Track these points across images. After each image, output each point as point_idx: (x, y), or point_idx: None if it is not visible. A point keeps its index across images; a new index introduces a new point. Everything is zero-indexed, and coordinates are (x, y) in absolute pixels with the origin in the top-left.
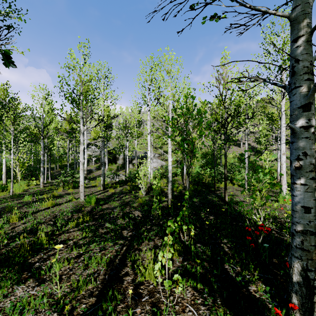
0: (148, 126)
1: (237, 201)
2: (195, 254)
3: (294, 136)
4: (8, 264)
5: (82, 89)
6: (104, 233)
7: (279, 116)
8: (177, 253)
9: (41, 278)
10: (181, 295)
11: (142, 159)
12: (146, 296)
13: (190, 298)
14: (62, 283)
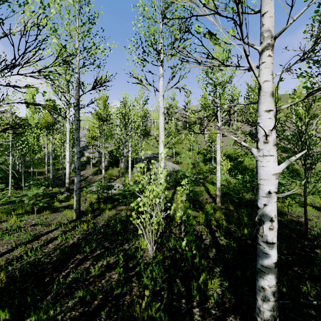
0: (161, 97)
1: None
2: None
3: None
4: None
5: None
6: None
7: None
8: None
9: None
10: None
11: (149, 161)
12: None
13: None
14: None
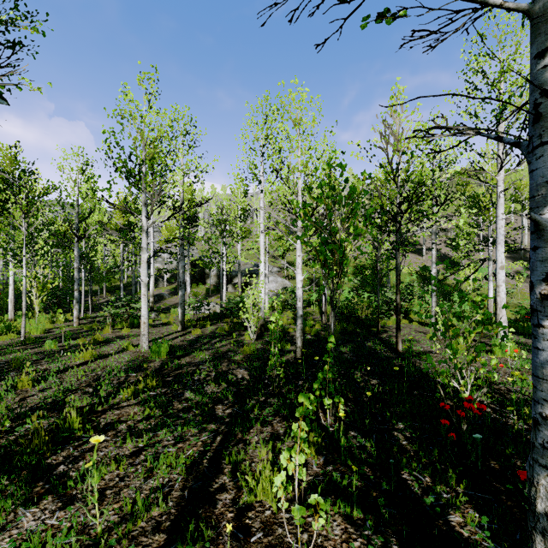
0: (261, 219)
1: (418, 351)
2: (347, 451)
3: (538, 235)
4: (10, 468)
5: (144, 153)
6: (182, 410)
7: (491, 200)
8: (313, 448)
9: (68, 494)
10: (324, 531)
11: (250, 276)
12: (259, 533)
13: (341, 538)
14: (105, 504)
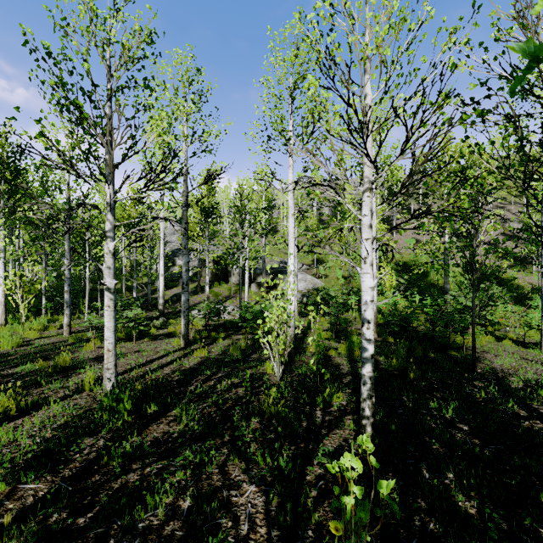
0: (290, 195)
1: None
2: None
3: None
4: None
5: (109, 86)
6: None
7: None
8: None
9: None
10: None
11: (276, 274)
12: None
13: None
14: None
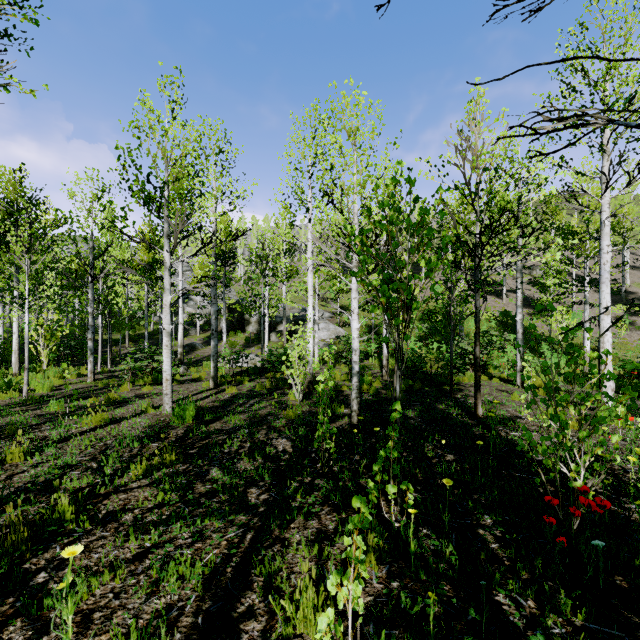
0: (309, 254)
1: (503, 416)
2: (419, 559)
3: None
4: None
5: (167, 174)
6: (206, 495)
7: (587, 231)
8: (373, 554)
9: (43, 617)
10: None
11: (297, 322)
12: None
13: None
14: (90, 634)
